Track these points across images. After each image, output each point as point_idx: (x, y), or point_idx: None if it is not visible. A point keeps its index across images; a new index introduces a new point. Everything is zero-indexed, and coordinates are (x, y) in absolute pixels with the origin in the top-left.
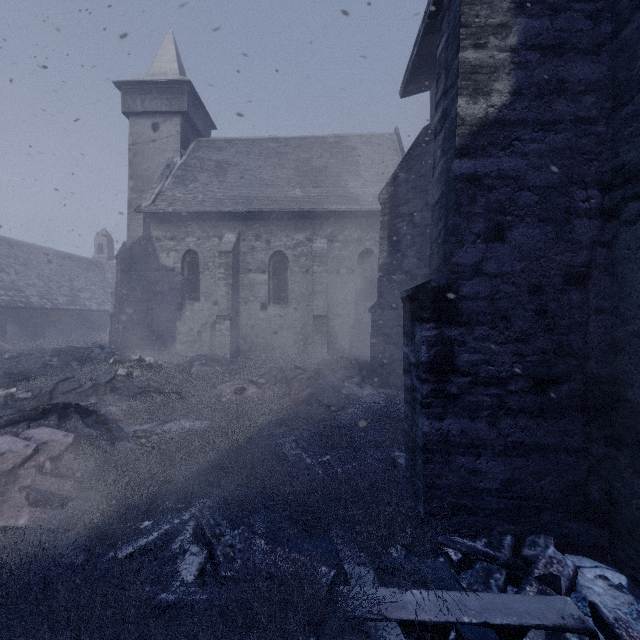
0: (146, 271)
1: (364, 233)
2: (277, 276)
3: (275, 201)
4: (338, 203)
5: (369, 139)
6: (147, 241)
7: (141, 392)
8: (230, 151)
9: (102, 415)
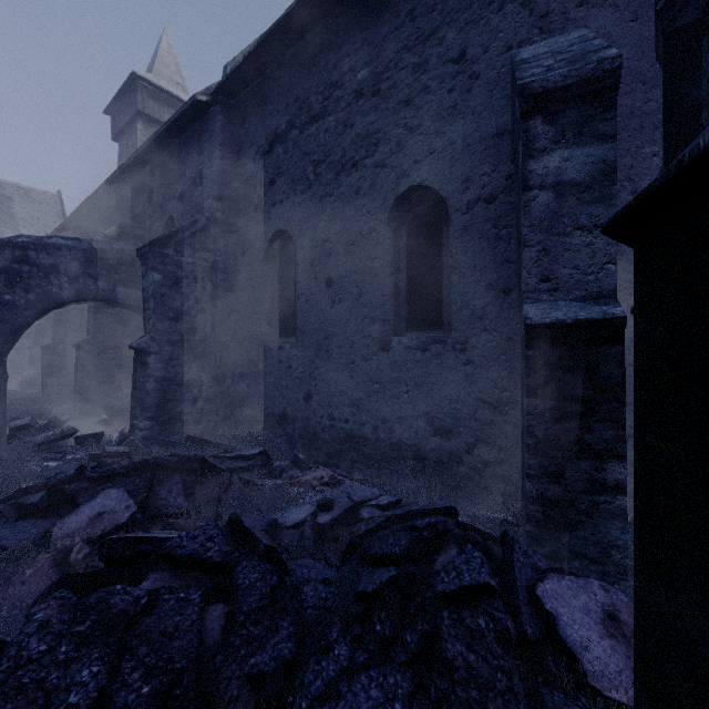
0: None
1: None
2: None
3: None
4: None
5: (29, 193)
6: None
7: None
8: None
9: None
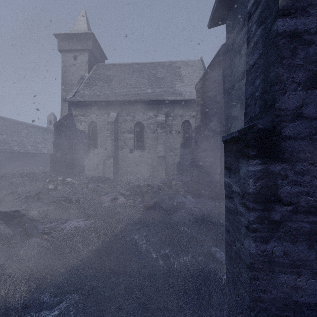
0: (69, 132)
1: (184, 112)
2: (138, 135)
3: (137, 95)
4: (171, 96)
5: (187, 63)
6: (70, 116)
7: (55, 201)
8: (114, 70)
9: (24, 218)
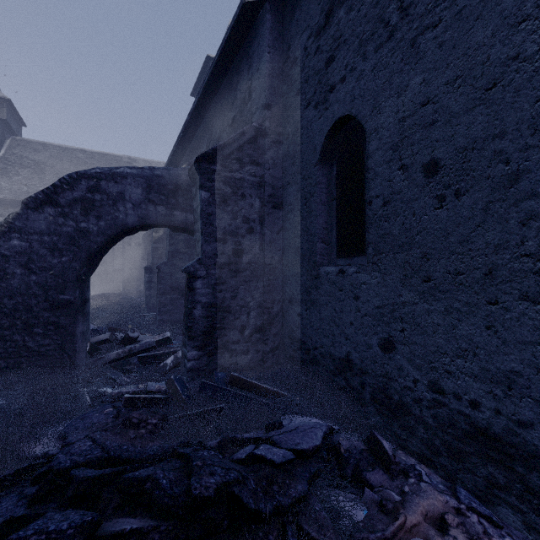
0: None
1: None
2: None
3: None
4: None
5: (151, 164)
6: None
7: None
8: (45, 154)
9: None
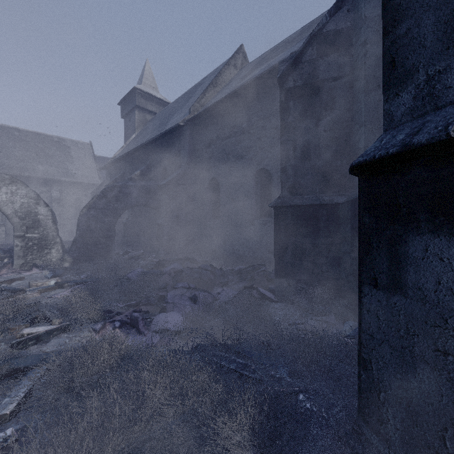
0: None
1: (77, 191)
2: None
3: (28, 170)
4: (64, 177)
5: (77, 144)
6: None
7: None
8: None
9: None
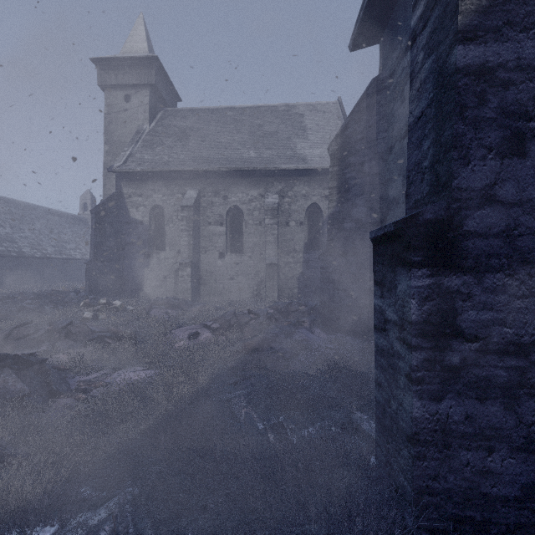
0: (118, 224)
1: (311, 189)
2: (233, 228)
3: (232, 161)
4: (288, 162)
5: (315, 107)
6: (119, 197)
7: (96, 337)
8: (193, 119)
9: (45, 365)
